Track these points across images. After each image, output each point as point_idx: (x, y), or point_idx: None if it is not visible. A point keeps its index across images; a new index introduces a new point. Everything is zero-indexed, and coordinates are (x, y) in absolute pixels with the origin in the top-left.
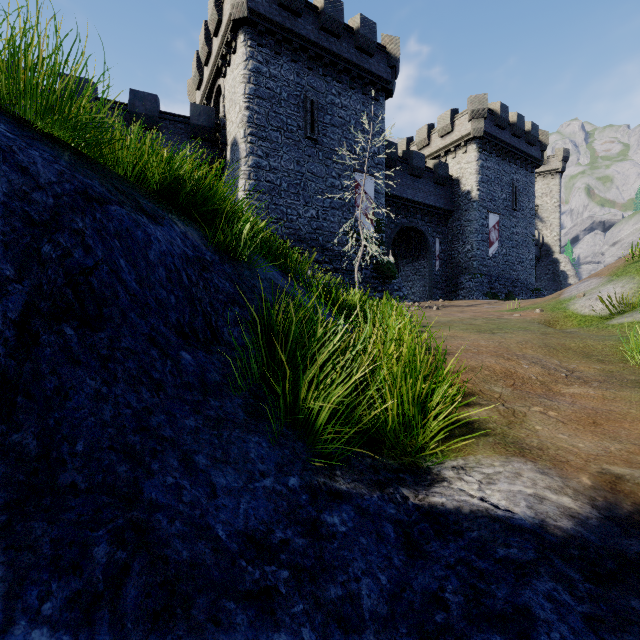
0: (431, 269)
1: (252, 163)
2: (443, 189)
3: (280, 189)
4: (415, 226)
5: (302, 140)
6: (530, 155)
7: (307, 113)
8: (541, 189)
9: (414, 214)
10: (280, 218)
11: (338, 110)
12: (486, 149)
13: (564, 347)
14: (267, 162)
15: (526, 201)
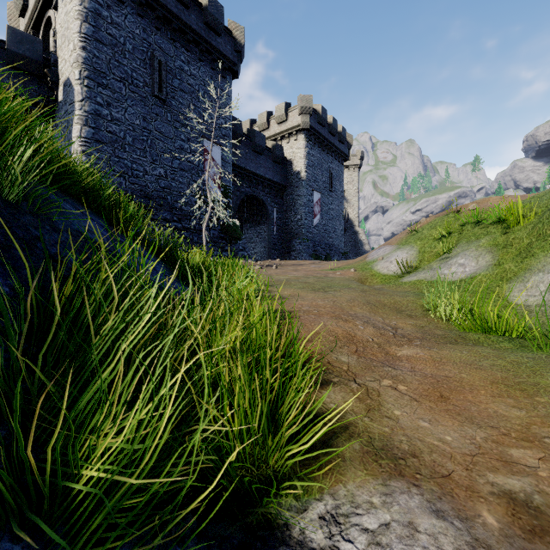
0: (270, 233)
1: (90, 109)
2: (279, 167)
3: (124, 142)
4: (257, 195)
5: (149, 97)
6: (341, 150)
7: (155, 71)
8: (347, 178)
9: (256, 185)
10: (124, 172)
11: (187, 77)
12: (311, 140)
13: (381, 303)
14: (108, 111)
15: (338, 185)
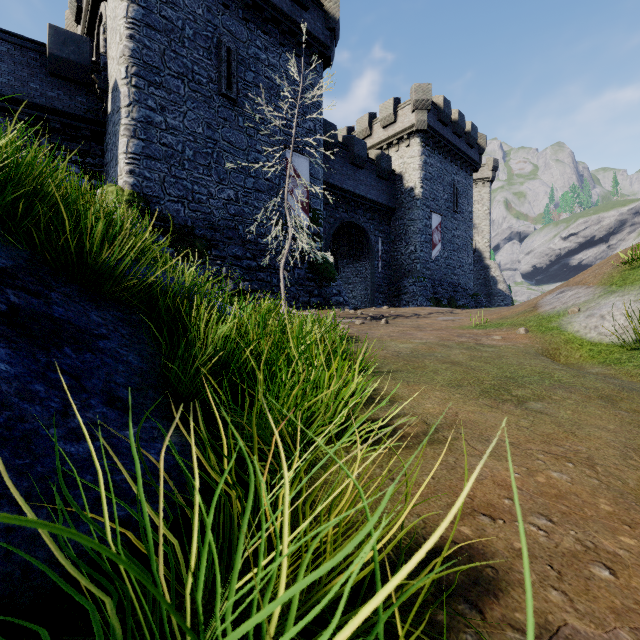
0: (373, 271)
1: (139, 115)
2: (386, 184)
3: (183, 157)
4: (356, 222)
5: (215, 97)
6: (470, 157)
7: (222, 63)
8: (474, 196)
9: (355, 209)
10: (183, 196)
11: (264, 68)
12: (429, 144)
13: None
14: (163, 118)
15: (466, 204)
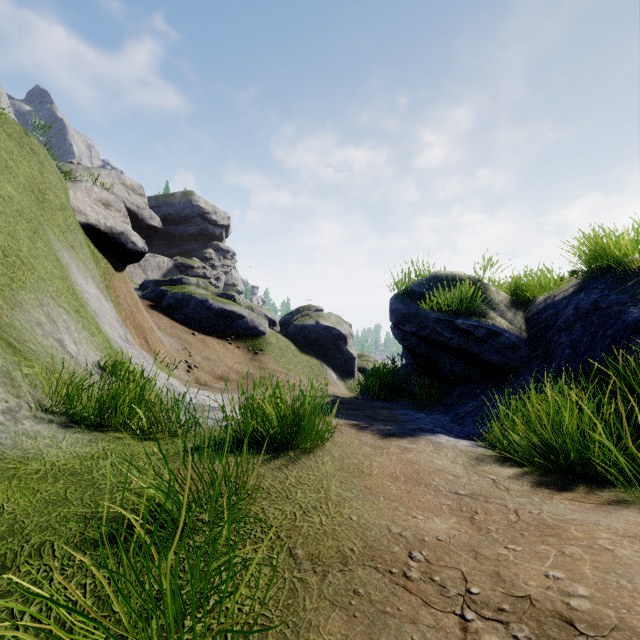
0: None
1: None
2: None
3: None
4: None
5: None
6: None
7: None
8: None
9: None
10: None
11: None
12: None
13: None
14: None
15: None
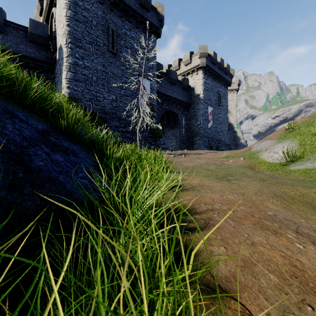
0: (180, 133)
1: (71, 61)
2: (186, 92)
3: (91, 80)
4: (172, 110)
5: (106, 52)
6: (226, 79)
7: (109, 36)
8: (229, 98)
9: (172, 104)
10: (91, 98)
11: (129, 38)
12: (207, 74)
13: (288, 196)
14: (82, 62)
15: (224, 102)
